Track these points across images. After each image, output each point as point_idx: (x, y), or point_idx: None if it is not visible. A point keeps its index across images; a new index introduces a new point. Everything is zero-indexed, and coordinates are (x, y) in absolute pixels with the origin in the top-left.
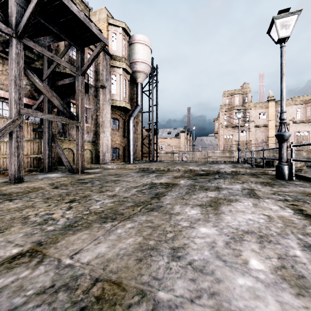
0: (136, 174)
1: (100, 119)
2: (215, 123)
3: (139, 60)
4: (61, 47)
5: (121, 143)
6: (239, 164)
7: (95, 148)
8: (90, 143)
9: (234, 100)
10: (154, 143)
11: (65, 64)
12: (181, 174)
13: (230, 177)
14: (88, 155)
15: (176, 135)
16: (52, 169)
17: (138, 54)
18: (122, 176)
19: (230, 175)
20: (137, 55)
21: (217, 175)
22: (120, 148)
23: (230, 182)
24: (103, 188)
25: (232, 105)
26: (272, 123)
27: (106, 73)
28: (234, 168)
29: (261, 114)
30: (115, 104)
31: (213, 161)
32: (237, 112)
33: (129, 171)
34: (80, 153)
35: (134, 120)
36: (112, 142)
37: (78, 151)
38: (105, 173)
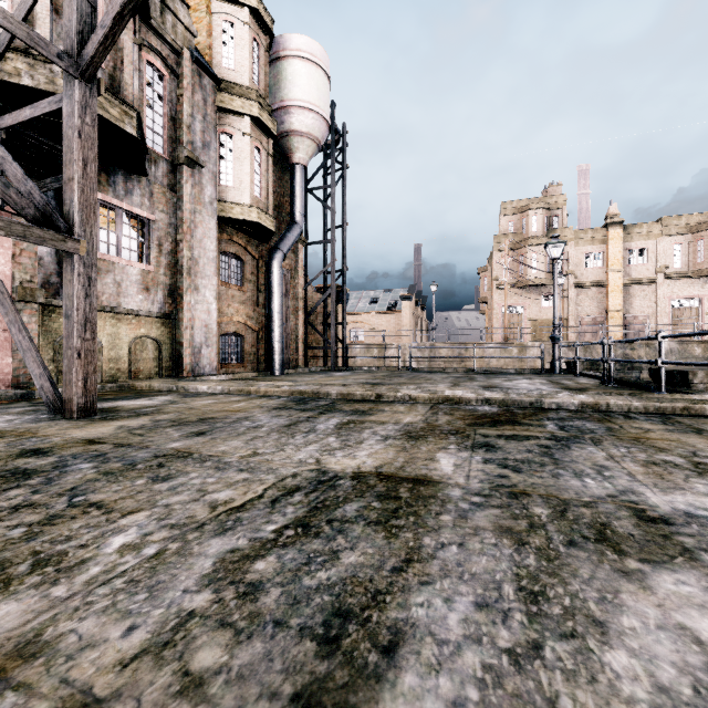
0: (273, 419)
1: (185, 253)
2: (483, 279)
3: (297, 102)
4: (40, 11)
5: (250, 322)
6: (564, 379)
7: (172, 334)
8: (154, 318)
9: (528, 224)
10: (337, 322)
11: (4, 17)
12: (423, 418)
13: (606, 433)
14: (148, 354)
15: (390, 307)
16: (13, 398)
17: (294, 87)
18: (219, 427)
19: (593, 422)
20: (292, 90)
21: (551, 422)
22: (246, 335)
23: (645, 465)
24: (44, 537)
25: (522, 236)
26: (617, 277)
27: (203, 125)
28: (588, 395)
29: (590, 257)
30: (230, 215)
31: (487, 369)
32: (551, 245)
33: (253, 405)
34: (77, 347)
35: (286, 263)
36: (223, 318)
37: (71, 341)
38: (169, 415)
